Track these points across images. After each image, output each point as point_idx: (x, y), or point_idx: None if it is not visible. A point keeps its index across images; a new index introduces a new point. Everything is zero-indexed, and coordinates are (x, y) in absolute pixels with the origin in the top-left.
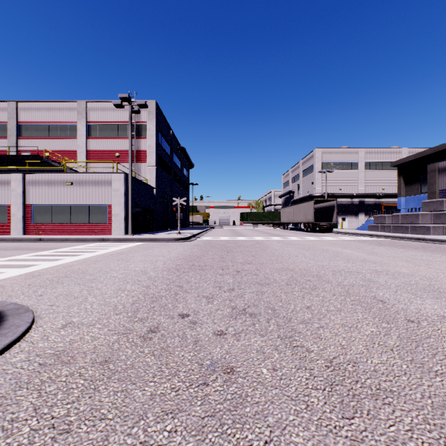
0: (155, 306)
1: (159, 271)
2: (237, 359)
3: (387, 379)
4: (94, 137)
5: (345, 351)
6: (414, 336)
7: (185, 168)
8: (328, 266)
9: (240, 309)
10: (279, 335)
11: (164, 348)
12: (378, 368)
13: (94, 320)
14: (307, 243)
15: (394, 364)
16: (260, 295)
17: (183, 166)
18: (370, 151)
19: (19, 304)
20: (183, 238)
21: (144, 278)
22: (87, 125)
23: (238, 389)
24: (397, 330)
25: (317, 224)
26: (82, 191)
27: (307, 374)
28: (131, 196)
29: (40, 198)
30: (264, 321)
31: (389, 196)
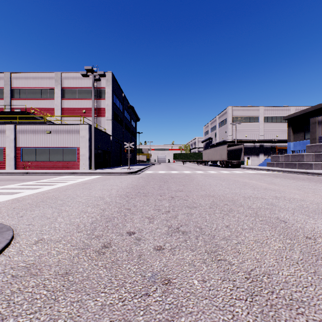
0: (108, 226)
1: (113, 197)
2: (173, 271)
3: (297, 290)
4: (67, 98)
5: (260, 264)
6: (313, 251)
7: (133, 121)
8: (240, 193)
9: (175, 227)
10: (206, 250)
11: (114, 261)
12: (288, 279)
13: (60, 237)
14: (223, 176)
15: (301, 276)
16: (189, 216)
17: (132, 120)
18: (267, 109)
19: (3, 224)
20: (132, 172)
21: (101, 202)
22: (62, 89)
23: (174, 300)
24: (299, 246)
25: (229, 161)
26: (58, 138)
27: (231, 285)
28: (93, 141)
29: (27, 142)
30: (193, 238)
31: (281, 142)
